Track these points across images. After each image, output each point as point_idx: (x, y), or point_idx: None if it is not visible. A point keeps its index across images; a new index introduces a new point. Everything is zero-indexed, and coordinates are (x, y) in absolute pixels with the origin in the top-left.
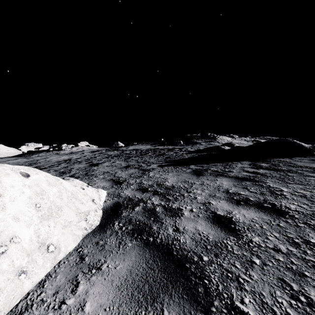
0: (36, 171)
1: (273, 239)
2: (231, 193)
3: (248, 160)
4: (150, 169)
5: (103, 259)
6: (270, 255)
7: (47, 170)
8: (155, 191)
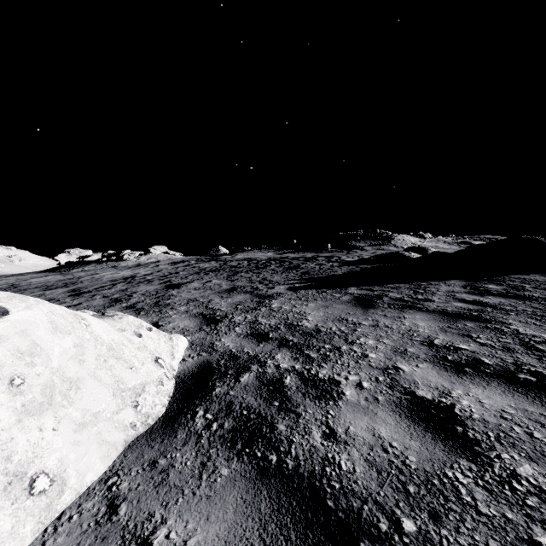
0: (28, 302)
1: None
2: (439, 346)
3: (460, 278)
4: (273, 295)
5: (160, 511)
6: None
7: (91, 296)
8: (283, 339)
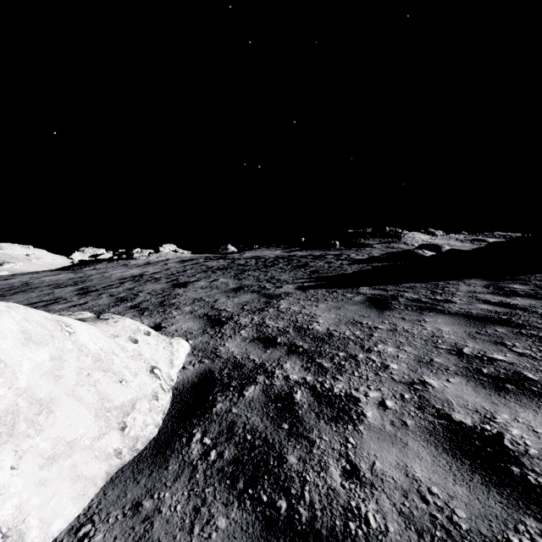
0: None
1: None
2: (470, 355)
3: (479, 277)
4: (281, 294)
5: None
6: None
7: (98, 294)
8: (292, 344)
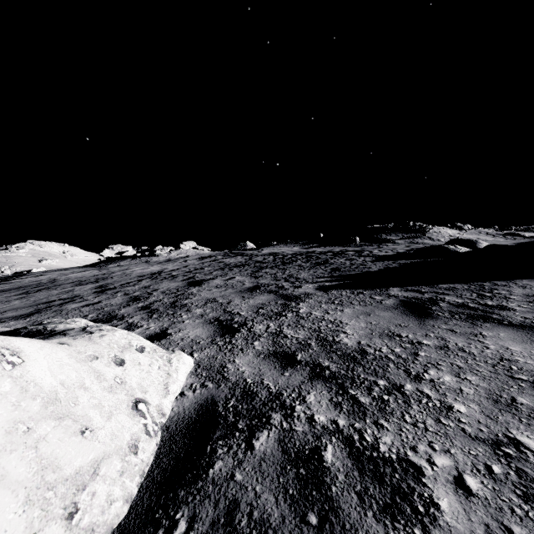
0: None
1: None
2: None
3: (533, 276)
4: (300, 296)
5: None
6: None
7: (114, 293)
8: (316, 364)
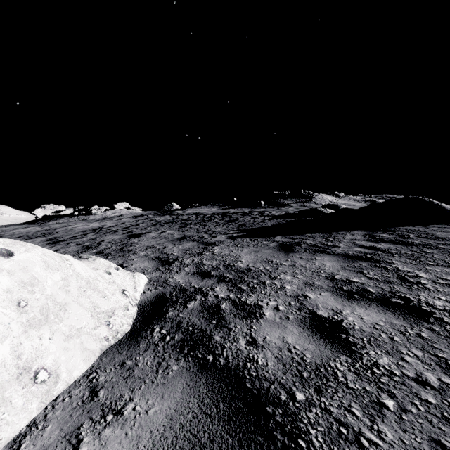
0: (27, 247)
1: (414, 362)
2: (338, 280)
3: (362, 228)
4: (215, 242)
5: (129, 394)
6: (412, 392)
7: (66, 243)
8: (221, 276)
